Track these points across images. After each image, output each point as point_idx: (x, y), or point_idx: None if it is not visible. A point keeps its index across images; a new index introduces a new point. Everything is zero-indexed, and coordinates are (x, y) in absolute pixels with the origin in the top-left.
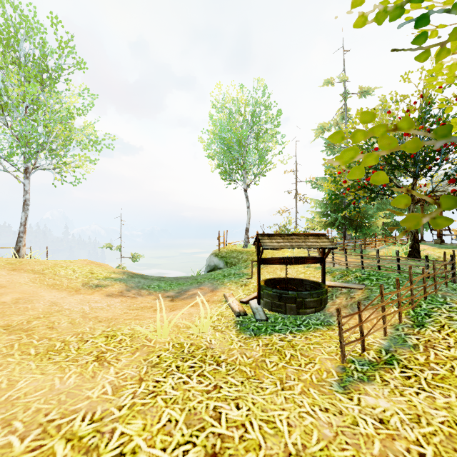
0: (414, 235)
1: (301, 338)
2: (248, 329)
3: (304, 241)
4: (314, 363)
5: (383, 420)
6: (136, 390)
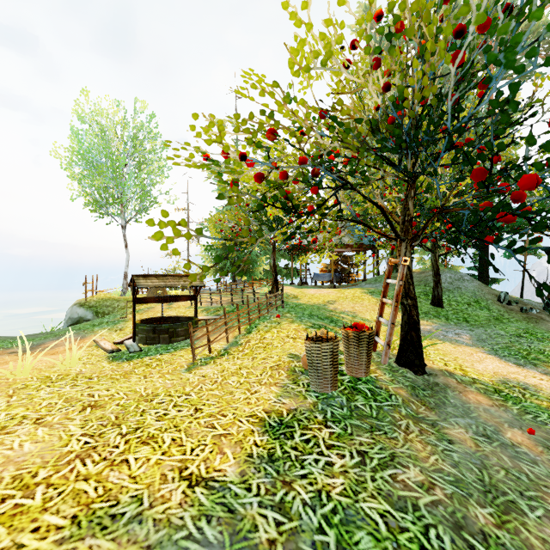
0: (275, 278)
1: (169, 355)
2: (121, 358)
3: (178, 281)
4: (174, 365)
5: (204, 376)
6: (8, 400)
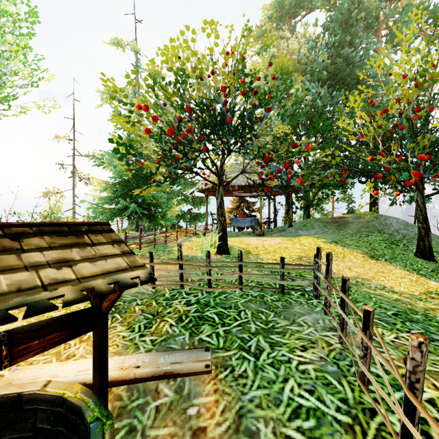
0: (223, 225)
1: None
2: None
3: None
4: None
5: None
6: None
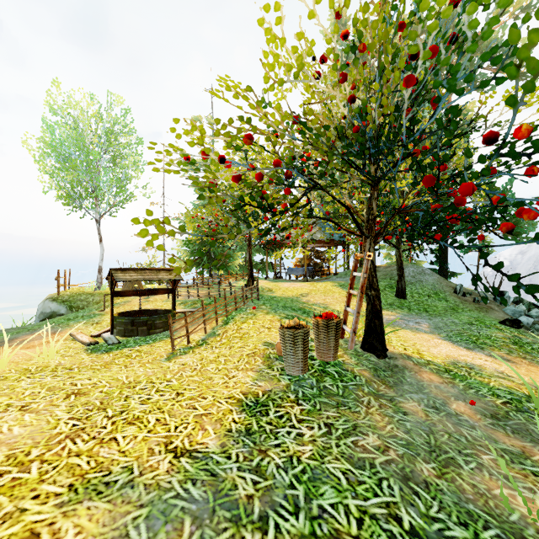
0: (251, 272)
1: (148, 346)
2: (100, 350)
3: (156, 275)
4: (153, 355)
5: (184, 364)
6: None
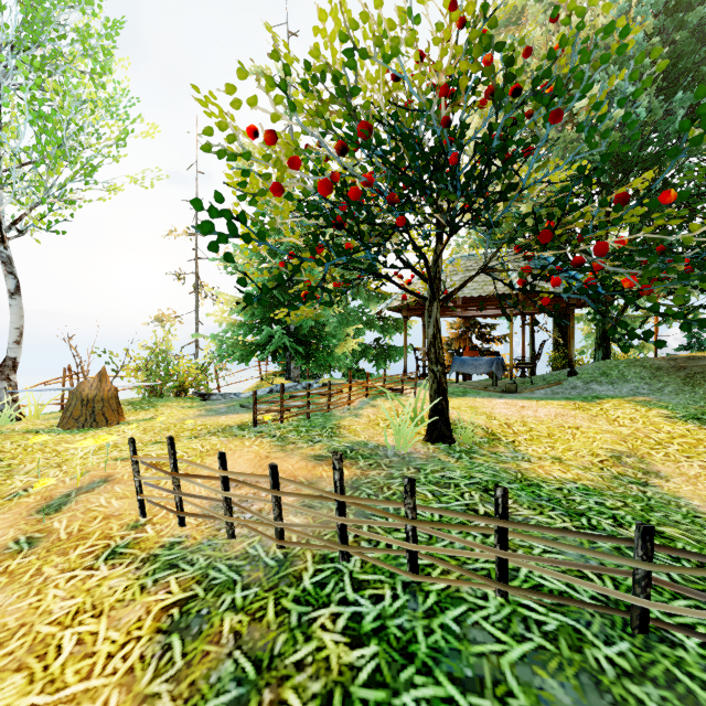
0: (439, 381)
1: None
2: None
3: None
4: None
5: None
6: None
